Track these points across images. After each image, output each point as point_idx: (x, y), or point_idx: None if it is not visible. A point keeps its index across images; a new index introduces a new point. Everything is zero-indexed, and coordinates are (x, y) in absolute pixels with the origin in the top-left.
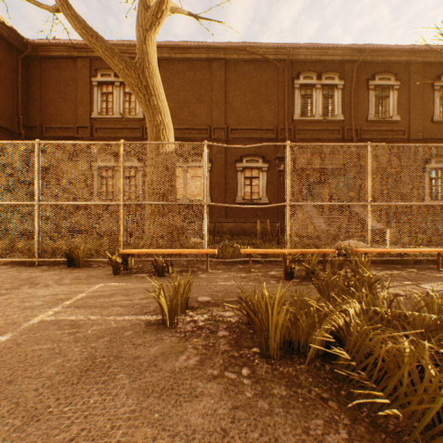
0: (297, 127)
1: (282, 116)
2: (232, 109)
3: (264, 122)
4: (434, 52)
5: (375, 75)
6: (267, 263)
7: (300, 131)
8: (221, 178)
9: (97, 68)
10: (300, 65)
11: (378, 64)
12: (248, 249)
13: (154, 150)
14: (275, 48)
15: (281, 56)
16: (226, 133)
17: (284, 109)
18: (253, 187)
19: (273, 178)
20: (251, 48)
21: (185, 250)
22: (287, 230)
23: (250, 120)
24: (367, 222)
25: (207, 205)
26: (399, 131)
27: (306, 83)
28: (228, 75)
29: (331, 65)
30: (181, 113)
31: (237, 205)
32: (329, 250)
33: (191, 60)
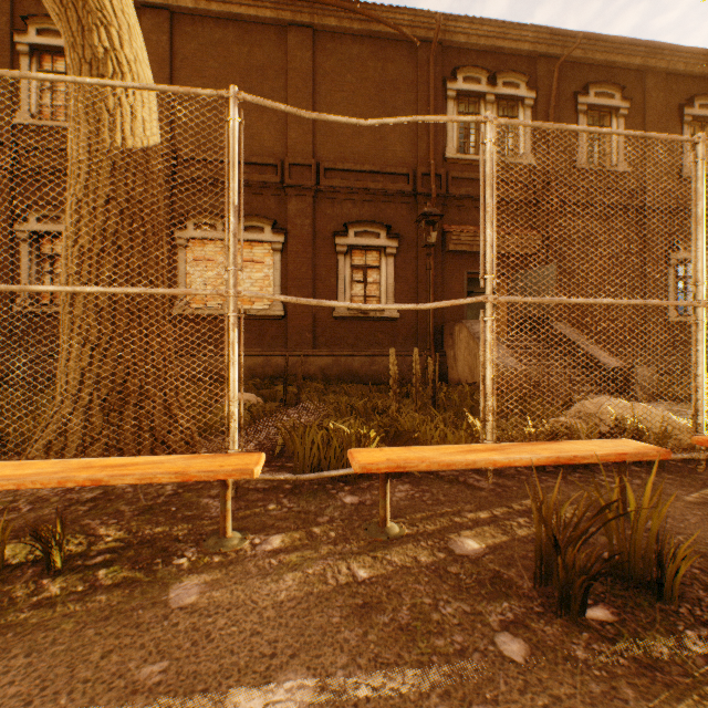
0: (452, 172)
1: (423, 150)
2: (328, 128)
3: (390, 160)
4: (687, 52)
5: (589, 86)
6: (426, 476)
7: (457, 182)
8: (304, 267)
9: (26, 14)
10: (457, 55)
11: (594, 67)
12: (375, 450)
13: (83, 136)
14: (411, 12)
15: (422, 32)
16: (315, 175)
17: (429, 135)
18: (369, 286)
19: (406, 269)
20: (365, 7)
21: (124, 471)
22: (488, 380)
23: (362, 153)
24: (696, 355)
25: (276, 321)
26: (628, 192)
27: (470, 90)
28: (318, 61)
29: (512, 61)
30: (220, 128)
31: (336, 303)
32: (643, 447)
33: (242, 22)
